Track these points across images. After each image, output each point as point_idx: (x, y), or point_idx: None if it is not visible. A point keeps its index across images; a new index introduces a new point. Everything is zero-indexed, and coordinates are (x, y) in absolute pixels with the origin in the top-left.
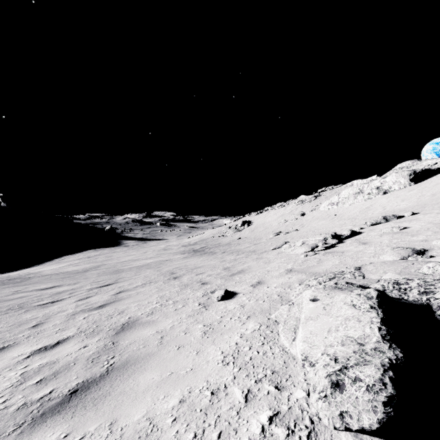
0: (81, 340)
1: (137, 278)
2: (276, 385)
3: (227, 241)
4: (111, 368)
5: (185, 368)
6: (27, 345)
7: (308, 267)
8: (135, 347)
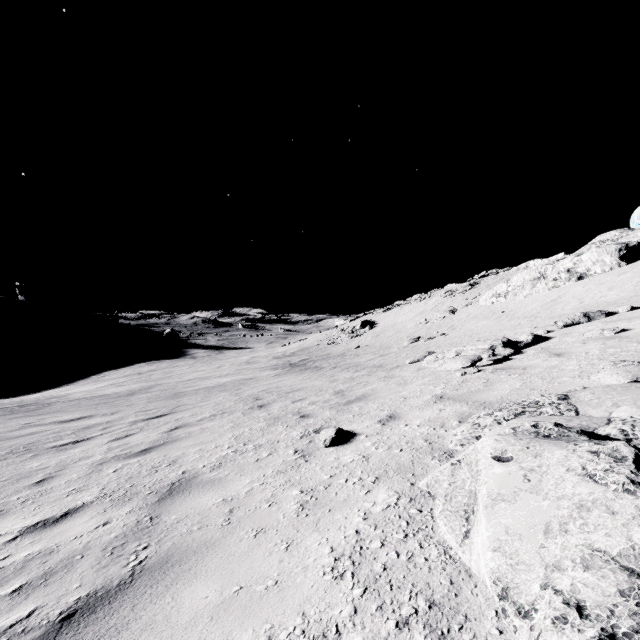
0: (102, 511)
1: (205, 405)
2: (440, 639)
3: (340, 351)
4: (140, 568)
5: (265, 580)
6: (19, 516)
7: (470, 393)
8: (186, 528)
